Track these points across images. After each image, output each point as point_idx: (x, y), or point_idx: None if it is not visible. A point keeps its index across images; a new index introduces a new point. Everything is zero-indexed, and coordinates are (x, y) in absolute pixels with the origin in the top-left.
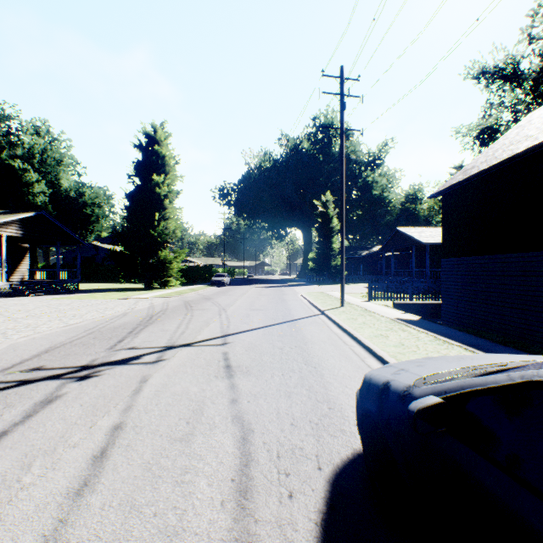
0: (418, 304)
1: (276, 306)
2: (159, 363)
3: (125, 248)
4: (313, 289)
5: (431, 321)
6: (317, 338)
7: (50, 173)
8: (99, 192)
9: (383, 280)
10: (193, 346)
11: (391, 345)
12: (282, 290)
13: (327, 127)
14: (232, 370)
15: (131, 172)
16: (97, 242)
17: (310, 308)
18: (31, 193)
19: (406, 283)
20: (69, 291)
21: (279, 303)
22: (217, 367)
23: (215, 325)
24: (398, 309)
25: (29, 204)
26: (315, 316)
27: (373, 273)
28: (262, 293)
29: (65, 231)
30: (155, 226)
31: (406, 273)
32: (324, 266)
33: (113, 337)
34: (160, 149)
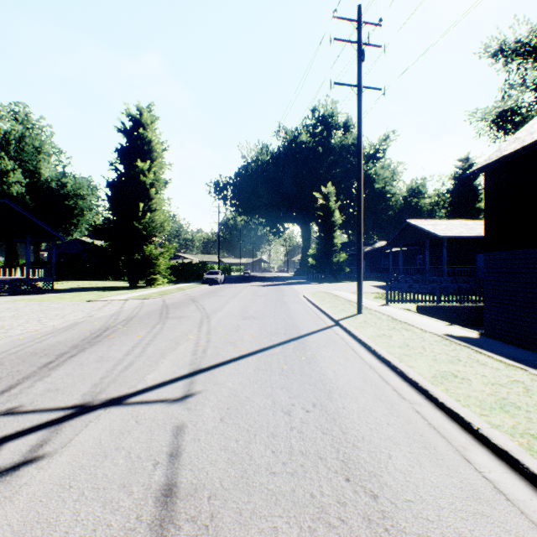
0: (448, 308)
1: (274, 312)
2: (17, 476)
3: (106, 242)
4: (315, 288)
5: (502, 340)
6: (346, 378)
7: (29, 162)
8: (82, 182)
9: (390, 278)
10: (125, 405)
11: (497, 409)
12: (281, 289)
13: (340, 84)
14: (172, 513)
15: (115, 159)
16: (87, 237)
17: (318, 315)
18: (6, 183)
19: (433, 283)
20: (38, 291)
21: (278, 307)
22: (140, 498)
23: (185, 347)
24: (423, 314)
25: (4, 194)
26: (328, 330)
27: (377, 270)
28: (258, 293)
29: (36, 222)
30: (140, 218)
31: (415, 270)
32: (325, 263)
33: (6, 377)
34: (146, 133)
